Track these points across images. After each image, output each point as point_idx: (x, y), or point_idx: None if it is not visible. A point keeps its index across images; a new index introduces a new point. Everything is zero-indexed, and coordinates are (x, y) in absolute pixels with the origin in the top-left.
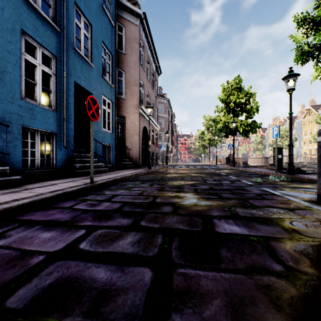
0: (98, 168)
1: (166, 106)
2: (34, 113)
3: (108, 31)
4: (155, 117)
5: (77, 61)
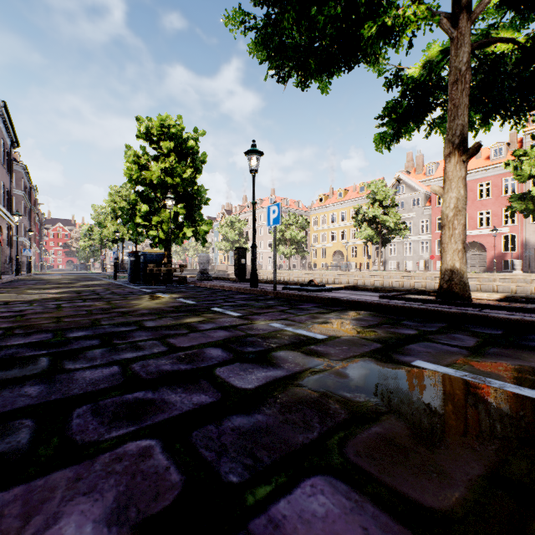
0: None
1: (20, 176)
2: None
3: None
4: (10, 209)
5: None
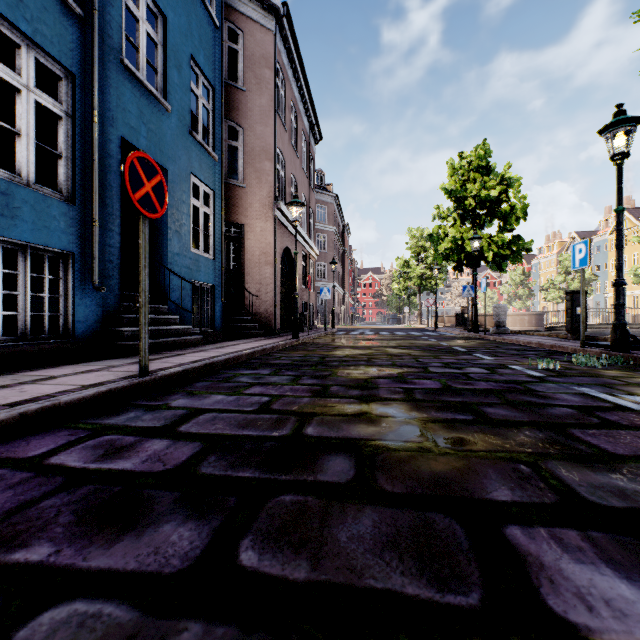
0: (178, 337)
1: (331, 209)
2: (13, 202)
3: (204, 36)
4: (308, 230)
5: (130, 93)
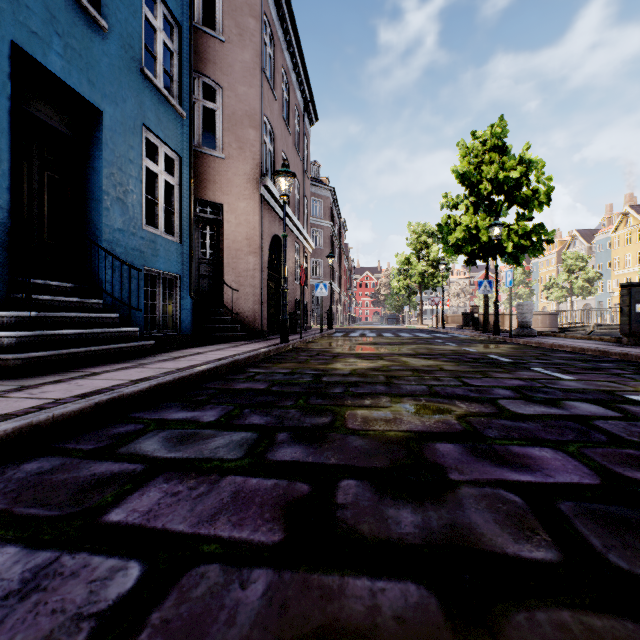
0: (109, 344)
1: (328, 203)
2: None
3: None
4: (302, 219)
5: None
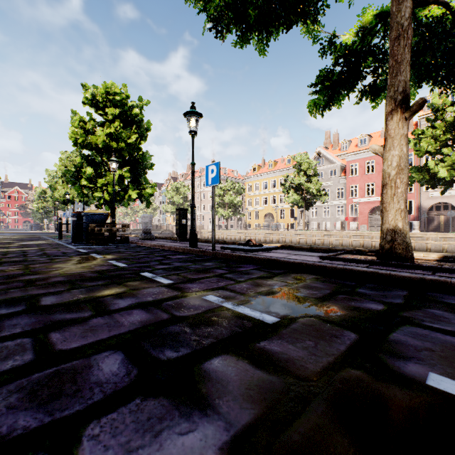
0: None
1: None
2: None
3: None
4: None
5: None
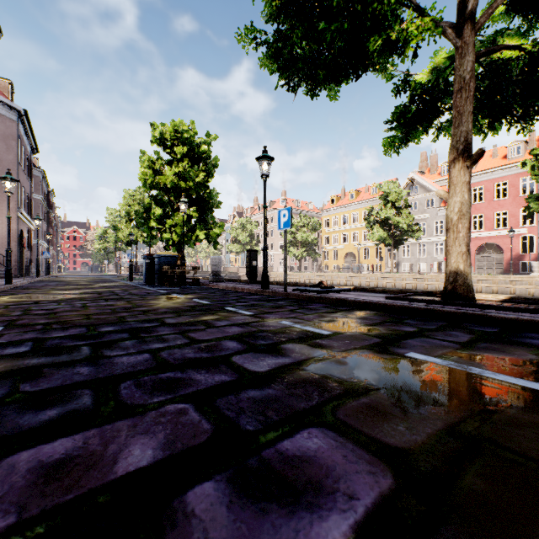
0: None
1: (38, 181)
2: None
3: None
4: (30, 213)
5: None
